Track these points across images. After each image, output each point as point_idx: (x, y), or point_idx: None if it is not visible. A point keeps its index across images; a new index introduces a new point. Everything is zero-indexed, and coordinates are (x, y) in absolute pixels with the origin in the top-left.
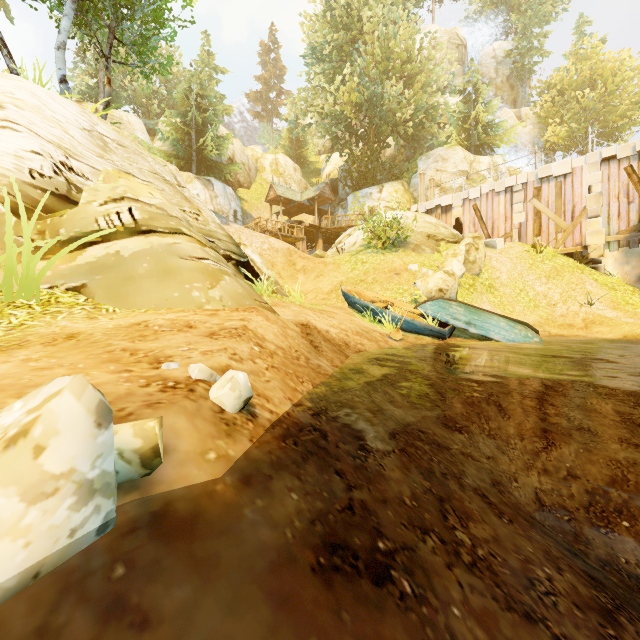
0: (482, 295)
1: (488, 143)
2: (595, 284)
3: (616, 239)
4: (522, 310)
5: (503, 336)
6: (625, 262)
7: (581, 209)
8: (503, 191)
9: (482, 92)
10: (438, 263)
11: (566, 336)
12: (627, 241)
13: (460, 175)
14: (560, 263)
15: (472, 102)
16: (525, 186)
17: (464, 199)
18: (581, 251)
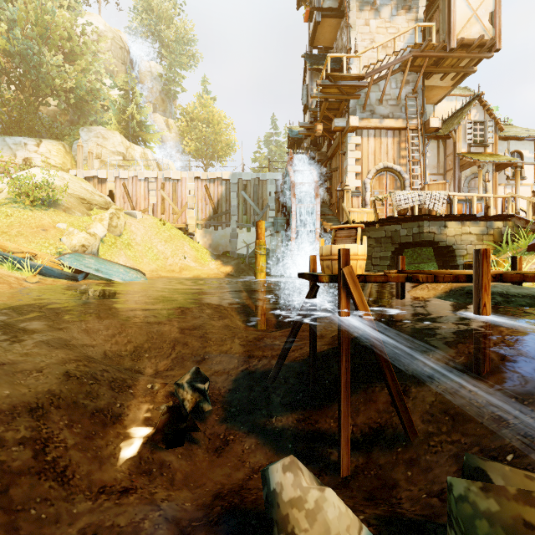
0: (121, 250)
1: (142, 137)
2: (189, 247)
3: (201, 223)
4: (148, 261)
5: (122, 278)
6: (205, 236)
7: (186, 202)
8: (143, 179)
9: (137, 97)
10: (86, 224)
11: (168, 277)
12: (205, 225)
13: (118, 155)
14: (174, 233)
15: (130, 100)
16: (157, 180)
17: (116, 177)
18: (186, 227)
